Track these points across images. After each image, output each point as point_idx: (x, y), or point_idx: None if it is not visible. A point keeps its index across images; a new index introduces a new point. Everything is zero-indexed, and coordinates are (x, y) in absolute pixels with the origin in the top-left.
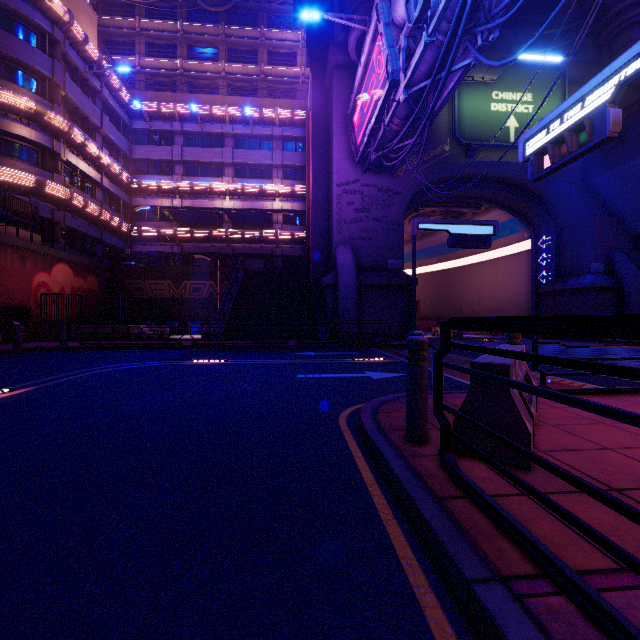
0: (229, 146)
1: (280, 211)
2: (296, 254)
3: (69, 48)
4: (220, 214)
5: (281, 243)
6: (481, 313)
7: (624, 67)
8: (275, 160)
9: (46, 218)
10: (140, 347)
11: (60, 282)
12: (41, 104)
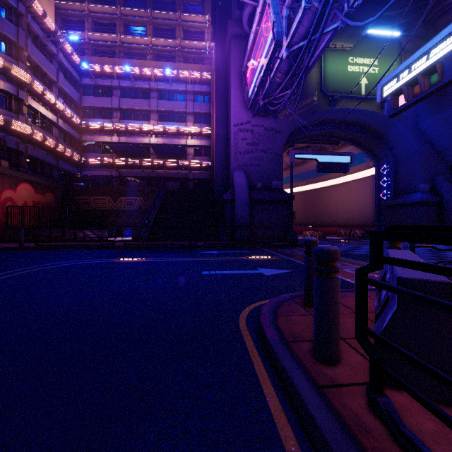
0: (154, 98)
1: (192, 146)
2: (204, 178)
3: (31, 20)
4: (147, 148)
5: (193, 169)
6: (338, 221)
7: None
8: (188, 108)
9: (12, 148)
10: (82, 247)
11: (23, 197)
12: (8, 61)
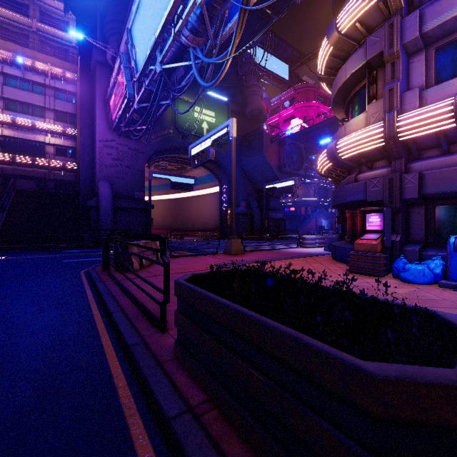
0: None
1: (52, 144)
2: (68, 179)
3: None
4: None
5: (53, 169)
6: (198, 225)
7: (213, 135)
8: (47, 104)
9: None
10: None
11: None
12: None
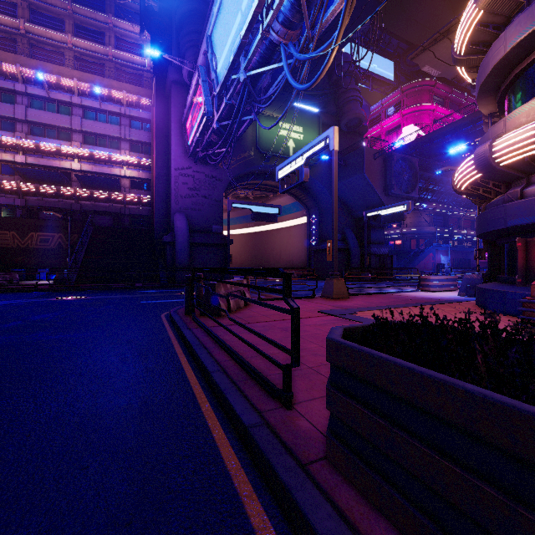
0: (77, 115)
1: (128, 177)
2: (142, 214)
3: None
4: (68, 173)
5: (128, 204)
6: (281, 263)
7: (308, 151)
8: (123, 134)
9: None
10: None
11: None
12: None
